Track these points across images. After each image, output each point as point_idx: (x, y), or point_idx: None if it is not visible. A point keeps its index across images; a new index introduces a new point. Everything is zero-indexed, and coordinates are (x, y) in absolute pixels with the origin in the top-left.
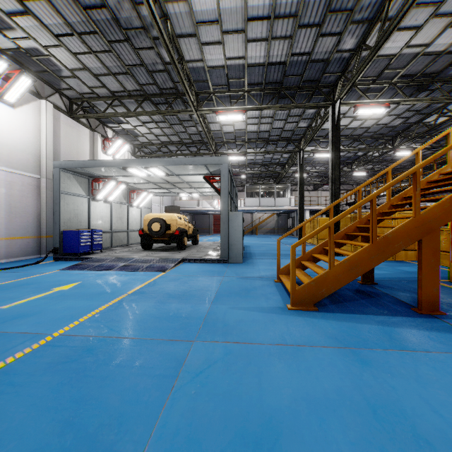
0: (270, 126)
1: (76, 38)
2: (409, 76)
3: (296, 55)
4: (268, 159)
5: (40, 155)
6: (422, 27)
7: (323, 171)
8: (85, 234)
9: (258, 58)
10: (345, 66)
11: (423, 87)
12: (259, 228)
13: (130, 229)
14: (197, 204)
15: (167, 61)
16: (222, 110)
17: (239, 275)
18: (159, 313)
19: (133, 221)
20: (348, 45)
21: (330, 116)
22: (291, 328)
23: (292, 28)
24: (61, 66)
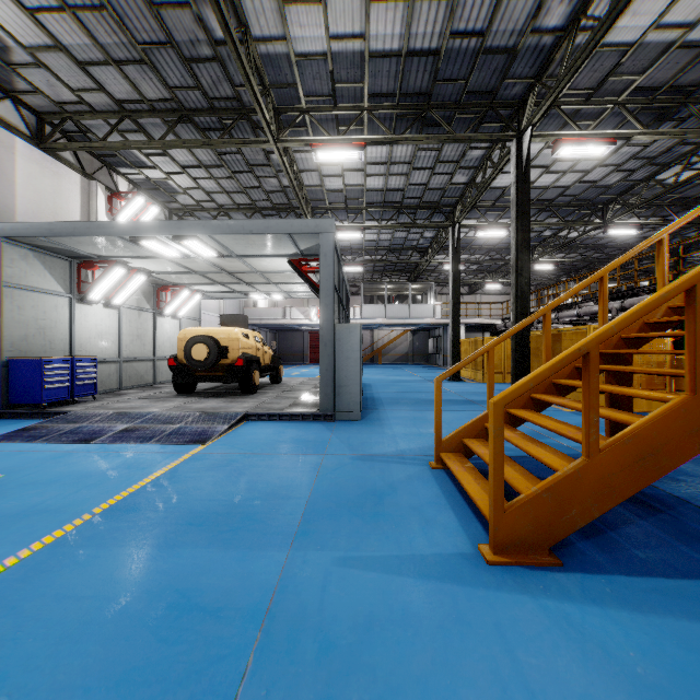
0: (405, 179)
1: None
2: (648, 90)
3: (460, 36)
4: (400, 241)
5: None
6: None
7: (487, 261)
8: (56, 365)
9: (389, 41)
10: (542, 65)
11: (667, 114)
12: (384, 354)
13: (159, 355)
14: (282, 314)
15: (217, 39)
16: (322, 142)
17: (355, 451)
18: (143, 595)
19: (166, 342)
20: (554, 20)
21: (512, 158)
22: (520, 654)
23: None
24: (9, 40)
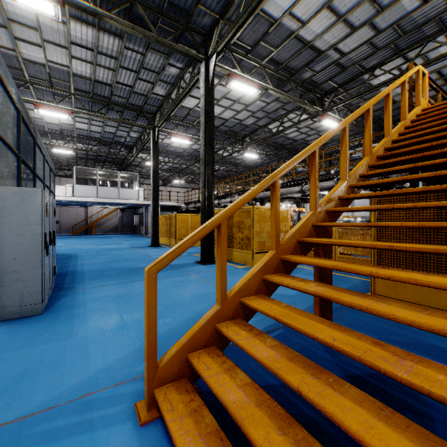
0: (113, 75)
1: None
2: (277, 63)
3: None
4: (110, 136)
5: None
6: None
7: (176, 163)
8: None
9: None
10: (225, 7)
11: (280, 85)
12: (97, 226)
13: None
14: None
15: None
16: None
17: None
18: None
19: None
20: None
21: (202, 76)
22: None
23: None
24: None
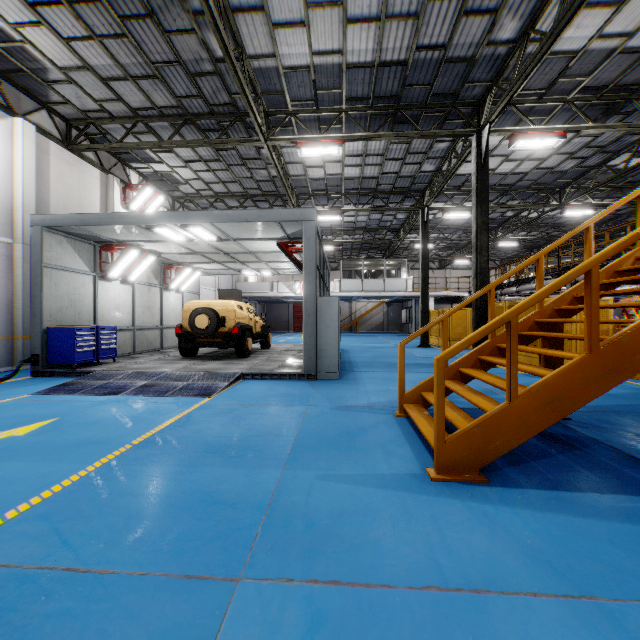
0: (379, 169)
1: (66, 11)
2: (595, 89)
3: (424, 49)
4: (375, 222)
5: (14, 207)
6: (626, 2)
7: (454, 239)
8: (85, 333)
9: (363, 54)
10: (498, 71)
11: (613, 109)
12: (361, 323)
13: (165, 324)
14: (270, 288)
15: (217, 57)
16: (306, 140)
17: (334, 403)
18: (180, 494)
19: (171, 312)
20: (506, 33)
21: (473, 151)
22: (446, 532)
23: (419, 0)
24: (47, 63)
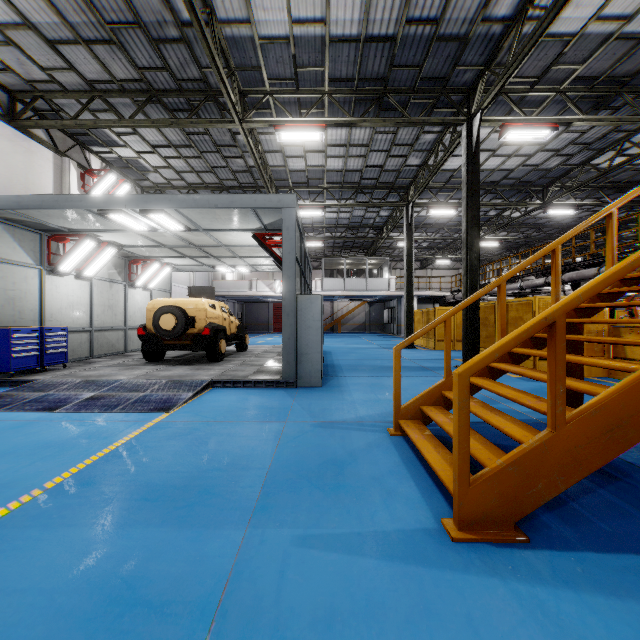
0: (363, 161)
1: None
2: (587, 79)
3: (415, 23)
4: (358, 219)
5: None
6: None
7: (437, 238)
8: (25, 335)
9: (348, 27)
10: (491, 53)
11: (603, 103)
12: (343, 323)
13: (130, 325)
14: (249, 286)
15: (184, 21)
16: (285, 123)
17: (316, 418)
18: (83, 586)
19: (137, 312)
20: (503, 9)
21: (463, 141)
22: None
23: None
24: None
